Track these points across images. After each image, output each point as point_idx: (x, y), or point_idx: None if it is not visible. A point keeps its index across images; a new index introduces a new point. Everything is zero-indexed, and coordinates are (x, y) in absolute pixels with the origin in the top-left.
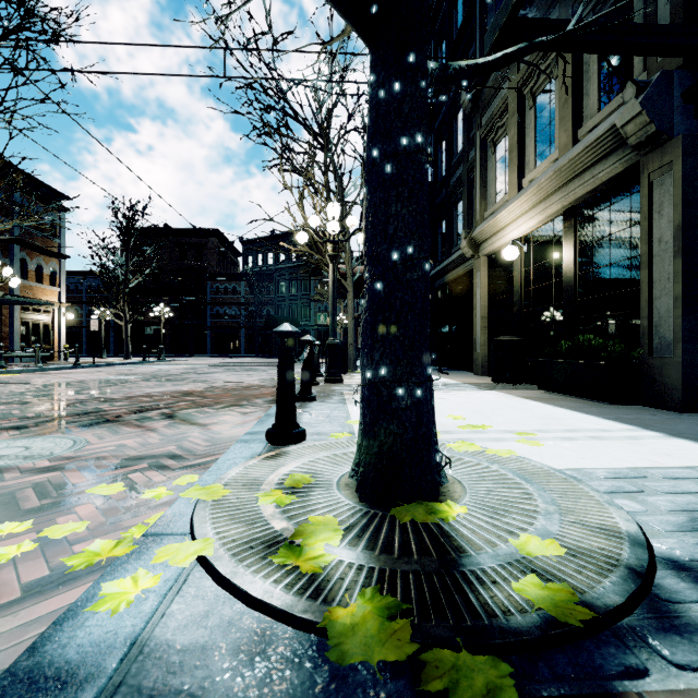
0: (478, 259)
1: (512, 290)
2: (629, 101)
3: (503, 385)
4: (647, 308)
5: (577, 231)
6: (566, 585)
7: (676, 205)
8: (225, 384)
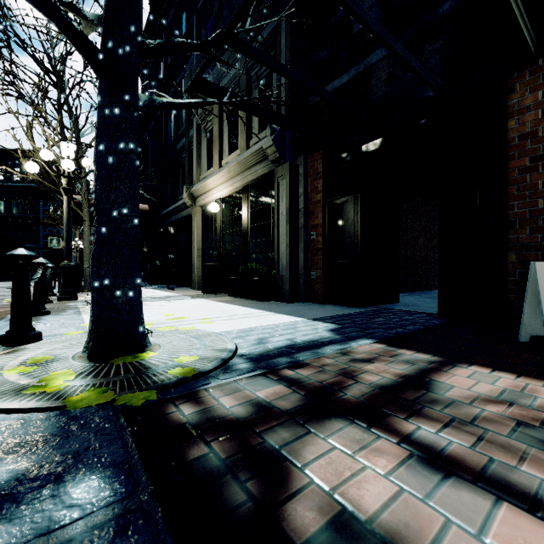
0: (195, 207)
1: (216, 232)
2: (268, 137)
3: (209, 295)
4: (277, 249)
5: (249, 201)
6: (192, 367)
7: (287, 197)
8: None
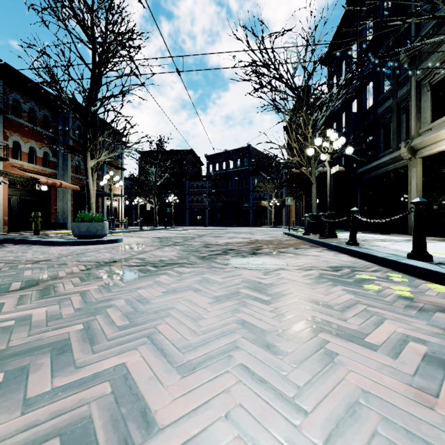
0: (413, 159)
1: None
2: None
3: None
4: None
5: None
6: None
7: None
8: (253, 239)
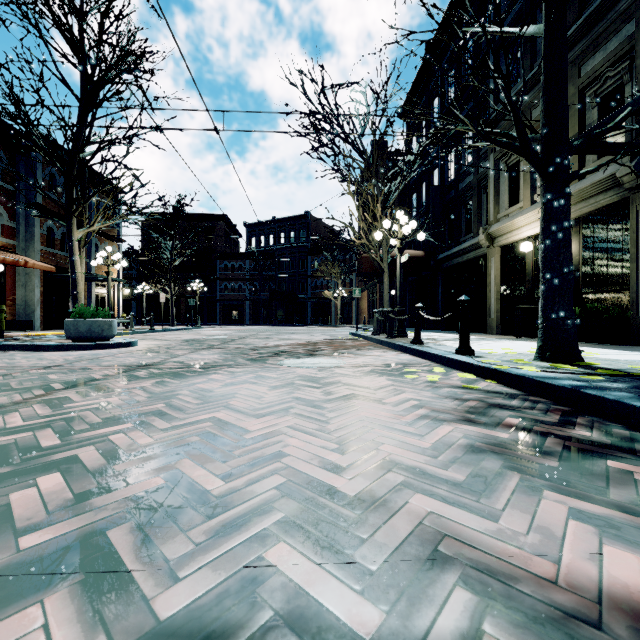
0: (492, 248)
1: (524, 272)
2: (625, 163)
3: (523, 339)
4: (635, 286)
5: (581, 235)
6: None
7: None
8: (311, 340)
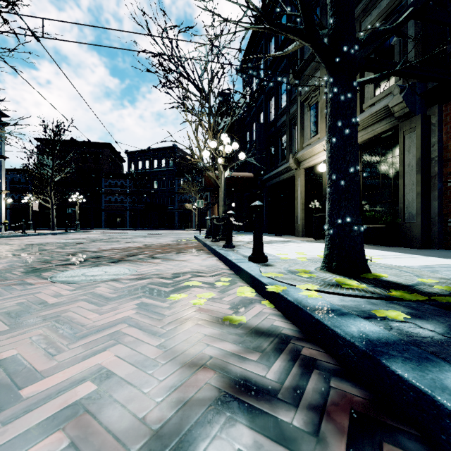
0: (299, 170)
1: (321, 188)
2: (396, 95)
3: (320, 241)
4: (402, 198)
5: (362, 158)
6: (449, 286)
7: (418, 148)
8: (152, 243)
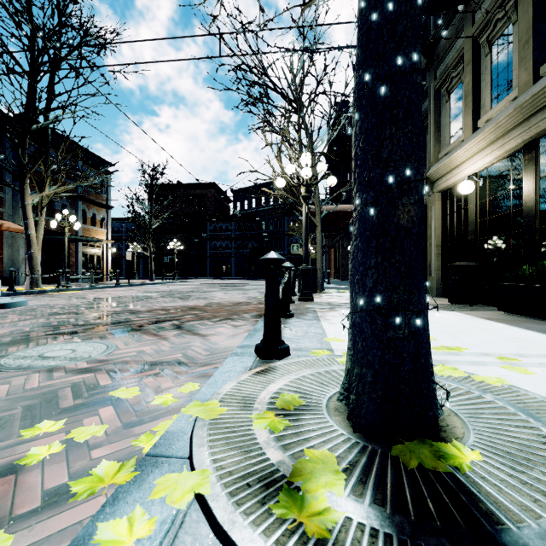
0: (432, 194)
1: (466, 221)
2: None
3: (459, 306)
4: None
5: (538, 163)
6: None
7: None
8: (220, 301)
